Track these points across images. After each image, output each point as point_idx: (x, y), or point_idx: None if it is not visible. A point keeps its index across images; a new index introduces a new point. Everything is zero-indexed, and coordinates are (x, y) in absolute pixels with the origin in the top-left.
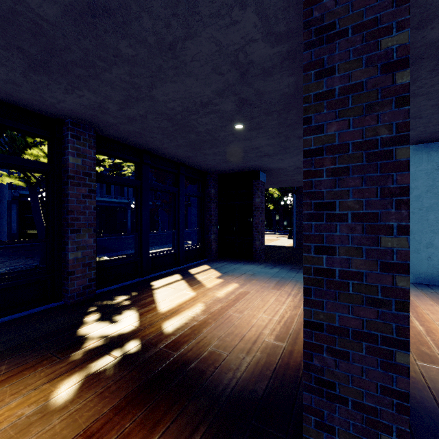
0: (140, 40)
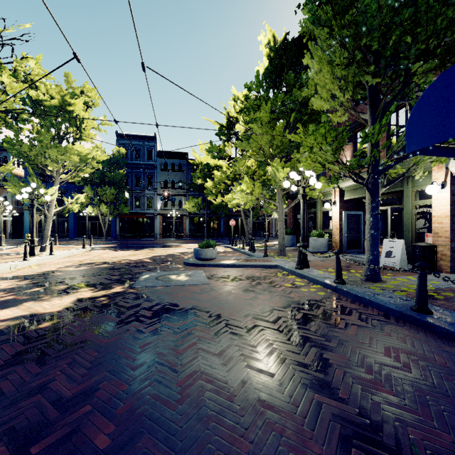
0: None
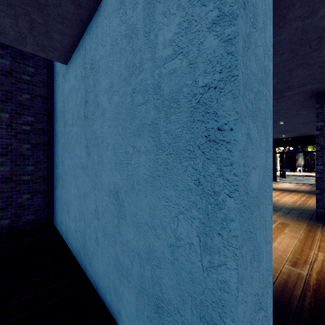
0: None
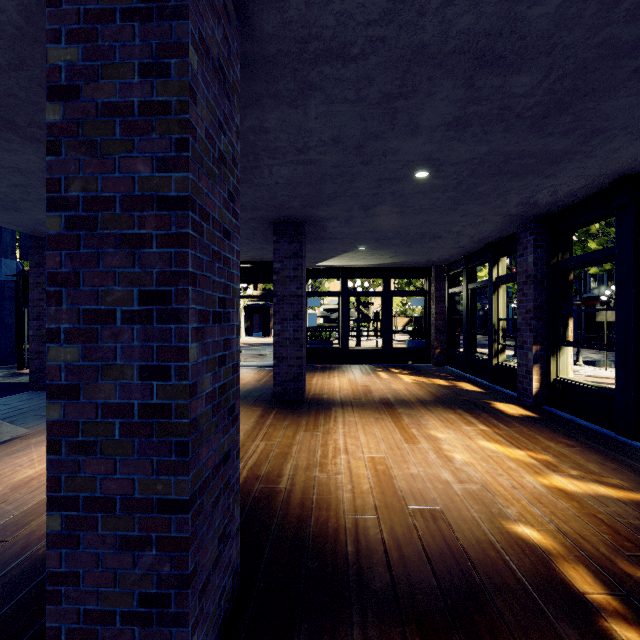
0: (509, 4)
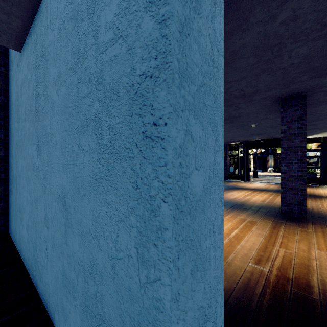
0: None
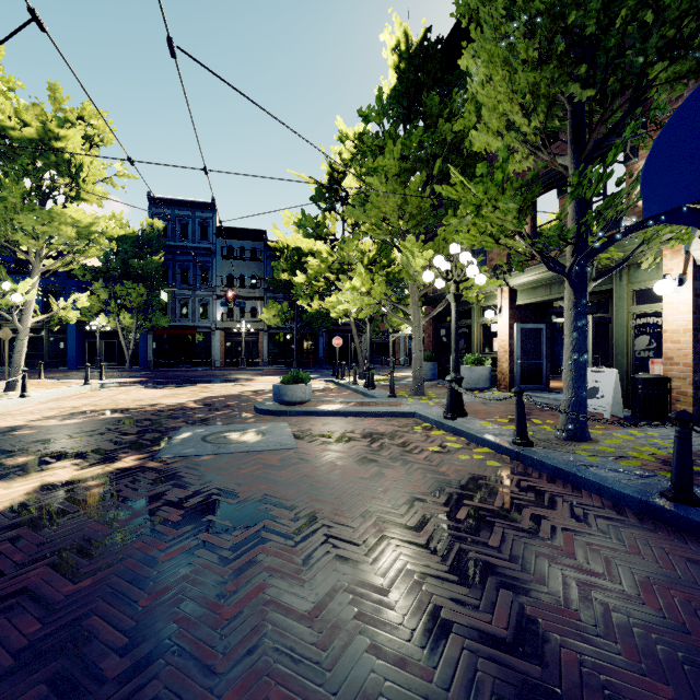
0: None
